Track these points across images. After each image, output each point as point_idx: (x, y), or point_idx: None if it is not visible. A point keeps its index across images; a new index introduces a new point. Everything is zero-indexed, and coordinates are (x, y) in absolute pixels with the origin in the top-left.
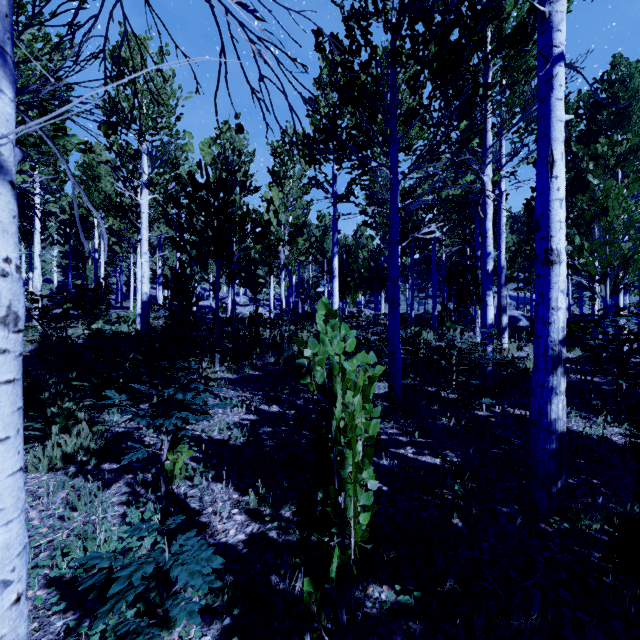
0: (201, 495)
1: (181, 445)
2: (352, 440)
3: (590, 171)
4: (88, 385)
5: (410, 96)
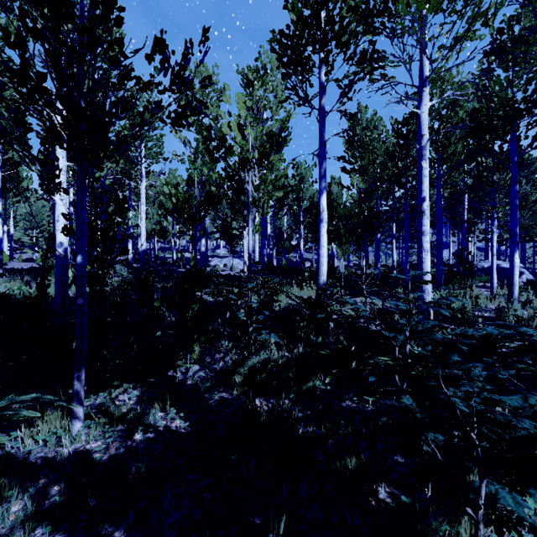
0: None
1: None
2: None
3: None
4: None
5: None
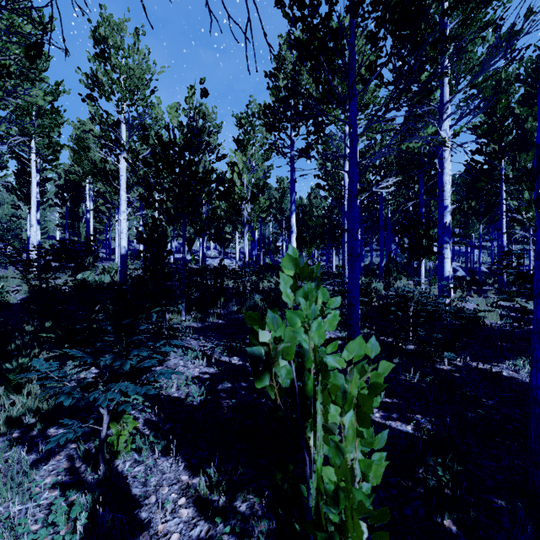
0: (146, 475)
1: (127, 415)
2: (350, 522)
3: (534, 131)
4: (54, 336)
5: (370, 48)
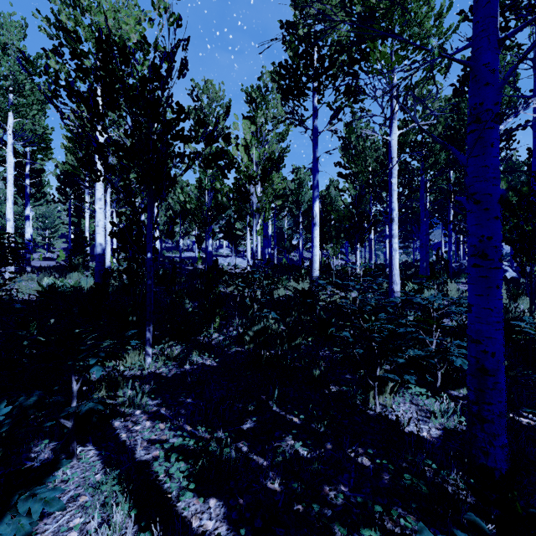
0: None
1: None
2: None
3: None
4: None
5: None
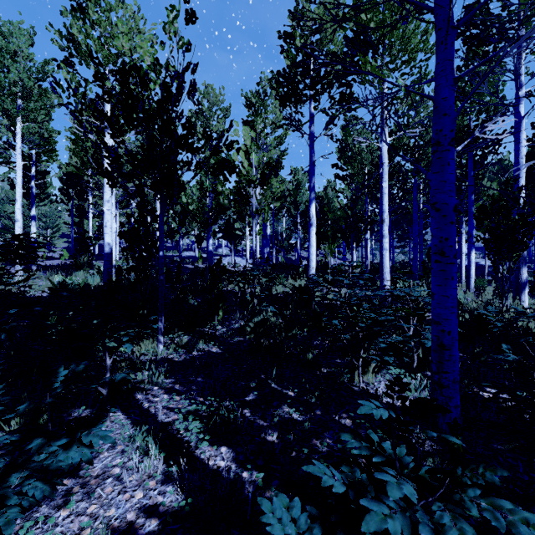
0: None
1: None
2: None
3: None
4: None
5: None
